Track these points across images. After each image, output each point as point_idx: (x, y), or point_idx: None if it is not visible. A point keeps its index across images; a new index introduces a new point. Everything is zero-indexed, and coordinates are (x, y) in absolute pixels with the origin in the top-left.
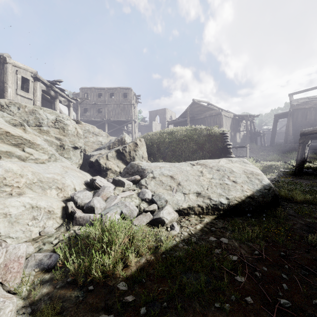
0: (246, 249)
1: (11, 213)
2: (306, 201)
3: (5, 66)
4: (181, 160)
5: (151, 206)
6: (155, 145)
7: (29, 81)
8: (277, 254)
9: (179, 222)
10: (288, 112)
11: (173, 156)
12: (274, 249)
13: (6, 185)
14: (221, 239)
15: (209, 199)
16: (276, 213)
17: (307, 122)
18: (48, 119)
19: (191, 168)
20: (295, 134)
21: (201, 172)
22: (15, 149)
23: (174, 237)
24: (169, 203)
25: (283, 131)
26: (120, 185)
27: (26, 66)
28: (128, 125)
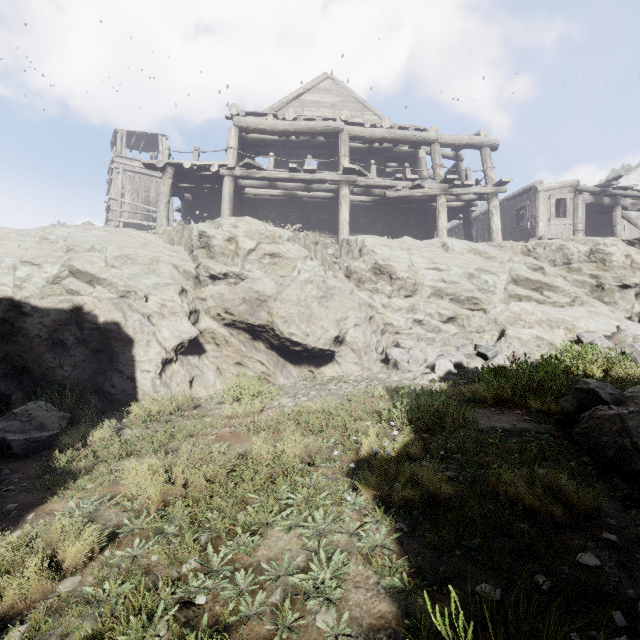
0: None
1: (521, 338)
2: None
3: (536, 197)
4: None
5: None
6: None
7: (566, 201)
8: None
9: None
10: None
11: None
12: None
13: (520, 320)
14: None
15: None
16: None
17: None
18: (579, 252)
19: None
20: None
21: None
22: (534, 293)
23: None
24: None
25: None
26: None
27: (561, 182)
28: None
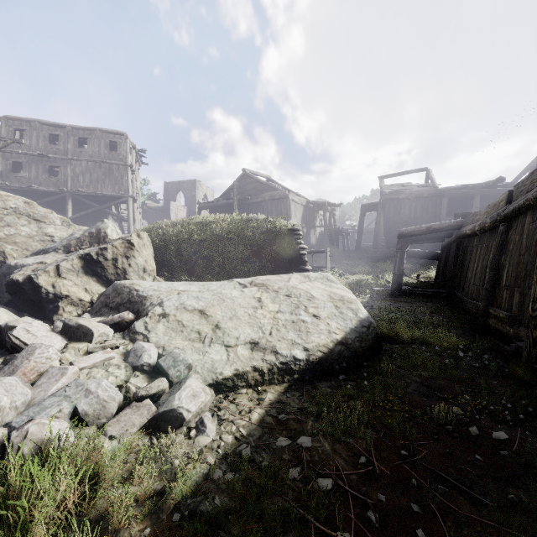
0: (345, 456)
1: None
2: (414, 339)
3: None
4: (222, 276)
5: (154, 384)
6: (172, 246)
7: None
8: (395, 455)
9: (216, 409)
10: (378, 202)
11: (208, 267)
12: (389, 444)
13: None
14: (300, 441)
15: (275, 354)
16: (380, 368)
17: (401, 218)
18: None
19: (241, 293)
20: (387, 236)
21: (259, 300)
22: None
23: (203, 454)
24: (195, 371)
25: (371, 229)
26: (80, 338)
27: None
28: (120, 204)
